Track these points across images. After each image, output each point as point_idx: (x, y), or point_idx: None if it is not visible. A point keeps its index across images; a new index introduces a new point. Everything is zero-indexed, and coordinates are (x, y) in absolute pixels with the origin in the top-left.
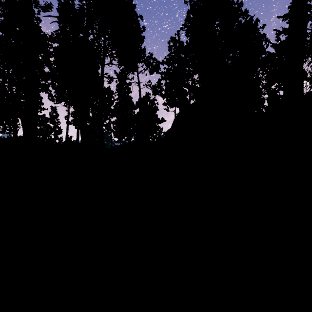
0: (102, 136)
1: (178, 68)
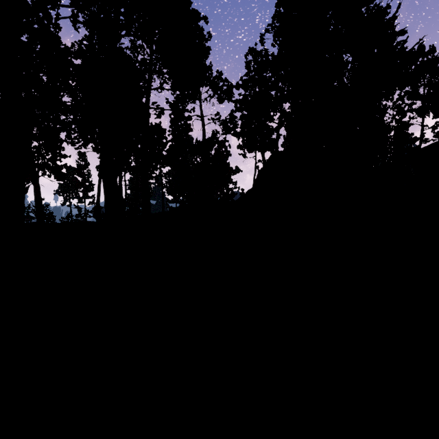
0: (147, 196)
1: (260, 93)
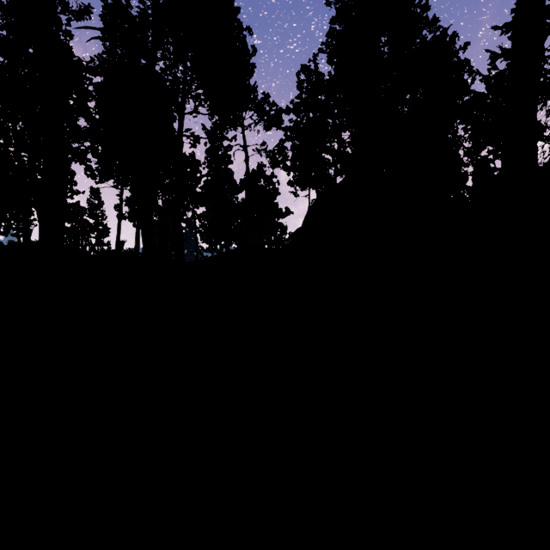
0: (181, 240)
1: (314, 120)
